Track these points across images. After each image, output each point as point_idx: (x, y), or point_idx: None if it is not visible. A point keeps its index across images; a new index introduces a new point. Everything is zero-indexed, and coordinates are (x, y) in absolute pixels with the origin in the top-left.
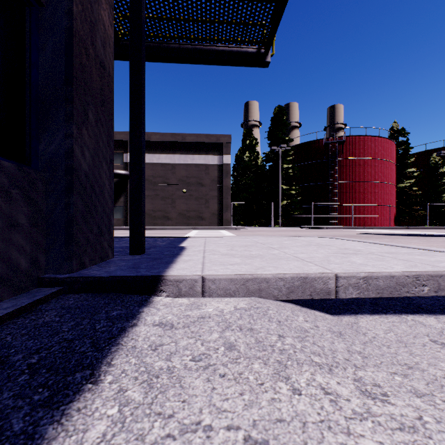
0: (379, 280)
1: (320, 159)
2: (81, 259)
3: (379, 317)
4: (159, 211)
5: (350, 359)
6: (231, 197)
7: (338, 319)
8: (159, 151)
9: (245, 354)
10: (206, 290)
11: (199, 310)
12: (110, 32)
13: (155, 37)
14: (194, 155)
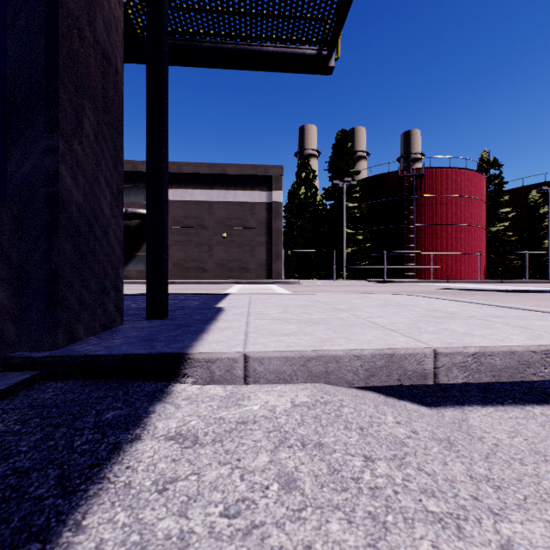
0: (494, 358)
1: (393, 196)
2: (72, 328)
3: (495, 410)
4: (193, 261)
5: (479, 495)
6: (283, 244)
7: (438, 414)
8: (193, 185)
9: (313, 498)
10: (250, 374)
11: (240, 408)
12: (117, 13)
13: (184, 32)
14: (236, 191)
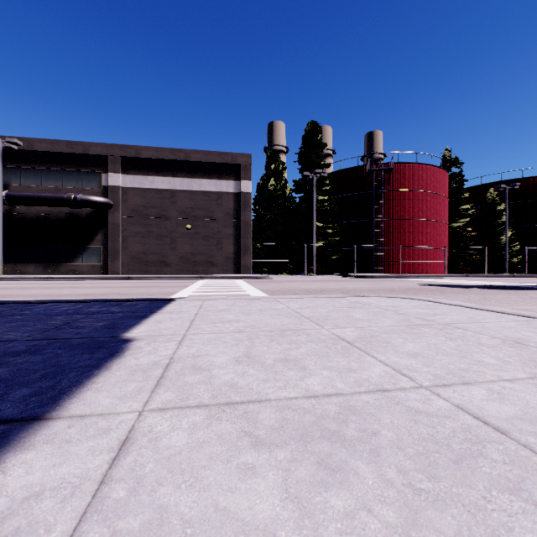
0: None
1: (362, 190)
2: None
3: None
4: (153, 254)
5: None
6: (252, 237)
7: None
8: (153, 172)
9: None
10: None
11: None
12: None
13: None
14: (202, 179)
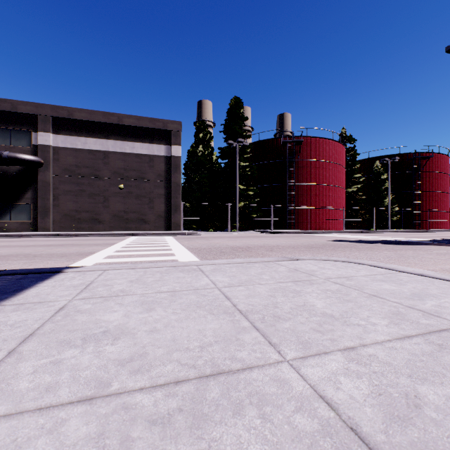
0: None
1: (277, 159)
2: None
3: None
4: (86, 212)
5: None
6: (183, 197)
7: None
8: (86, 133)
9: None
10: None
11: None
12: None
13: None
14: (134, 142)
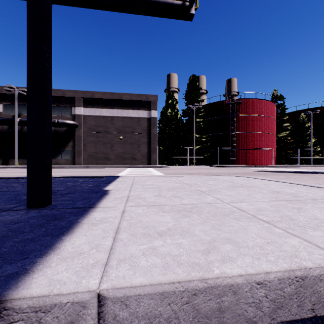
0: None
1: (223, 115)
2: None
3: None
4: (101, 153)
5: None
6: (158, 143)
7: None
8: (101, 106)
9: None
10: None
11: None
12: None
13: None
14: (128, 110)
